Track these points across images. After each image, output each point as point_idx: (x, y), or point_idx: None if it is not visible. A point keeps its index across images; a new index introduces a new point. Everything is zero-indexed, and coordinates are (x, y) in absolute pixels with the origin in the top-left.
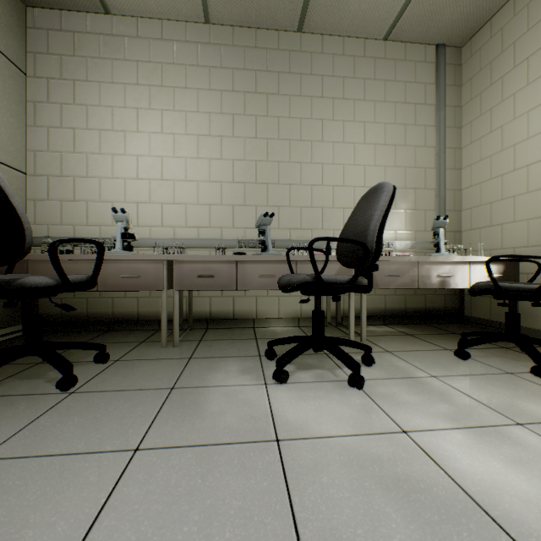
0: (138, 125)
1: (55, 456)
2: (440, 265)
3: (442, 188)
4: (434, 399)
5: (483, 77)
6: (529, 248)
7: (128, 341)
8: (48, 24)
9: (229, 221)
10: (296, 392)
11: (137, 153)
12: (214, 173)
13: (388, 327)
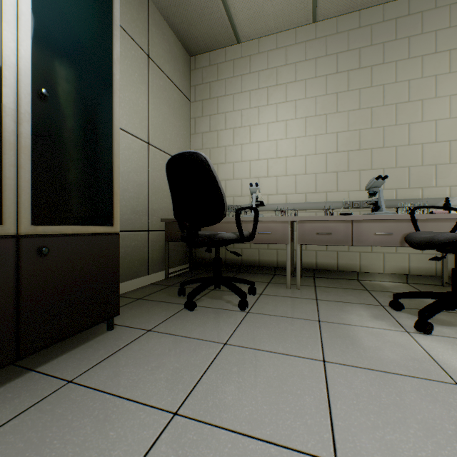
0: (258, 119)
1: (268, 351)
2: None
3: None
4: None
5: None
6: None
7: (257, 280)
8: (202, 64)
9: (333, 185)
10: (448, 345)
11: (258, 140)
12: (319, 147)
13: None
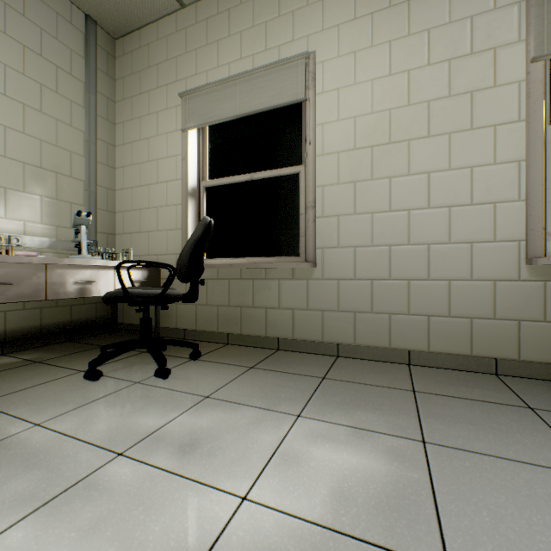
0: None
1: None
2: (80, 270)
3: (94, 182)
4: (15, 471)
5: (135, 83)
6: (168, 256)
7: None
8: None
9: None
10: None
11: None
12: None
13: (9, 357)
